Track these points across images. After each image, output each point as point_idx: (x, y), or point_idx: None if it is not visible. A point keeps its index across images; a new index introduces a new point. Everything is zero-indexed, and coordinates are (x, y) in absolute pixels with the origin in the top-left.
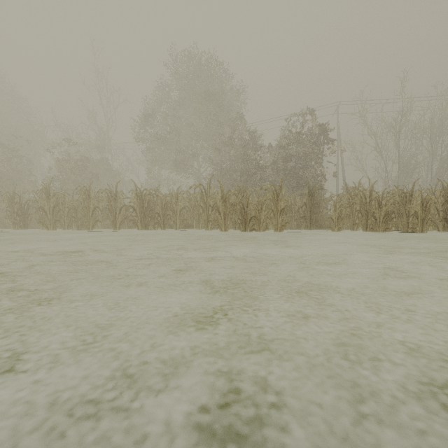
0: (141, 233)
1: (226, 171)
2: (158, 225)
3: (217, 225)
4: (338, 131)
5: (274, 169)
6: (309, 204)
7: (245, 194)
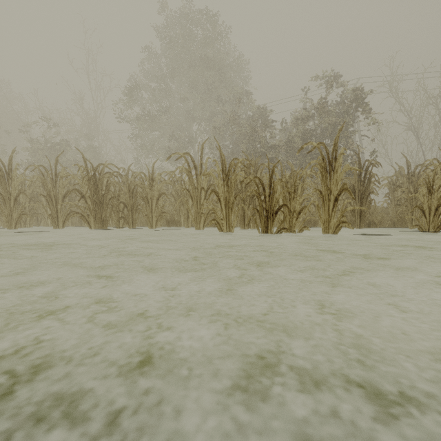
0: (94, 233)
1: (227, 154)
2: (124, 221)
3: (213, 221)
4: (355, 114)
5: (288, 148)
6: (358, 187)
7: (257, 175)
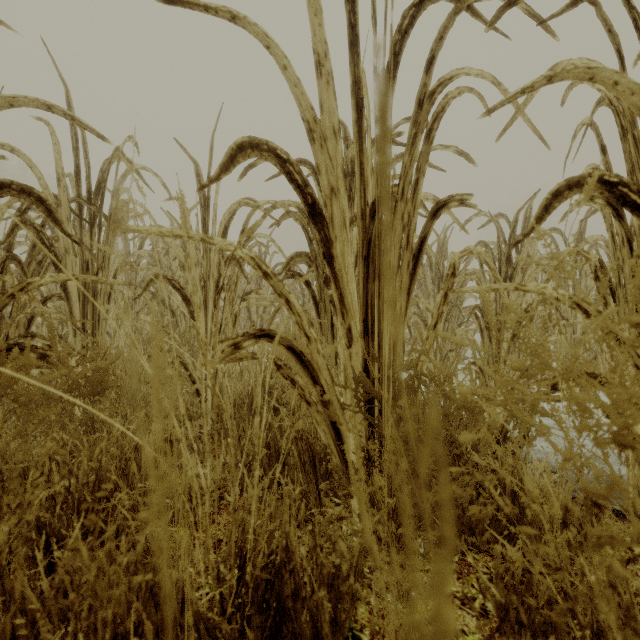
0: None
1: None
2: None
3: None
4: None
5: None
6: None
7: None
